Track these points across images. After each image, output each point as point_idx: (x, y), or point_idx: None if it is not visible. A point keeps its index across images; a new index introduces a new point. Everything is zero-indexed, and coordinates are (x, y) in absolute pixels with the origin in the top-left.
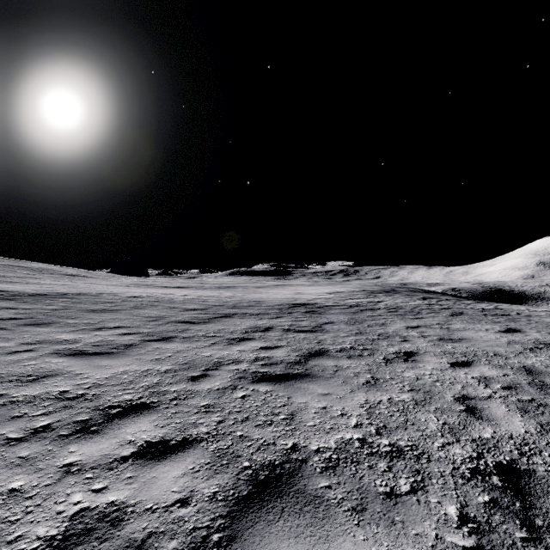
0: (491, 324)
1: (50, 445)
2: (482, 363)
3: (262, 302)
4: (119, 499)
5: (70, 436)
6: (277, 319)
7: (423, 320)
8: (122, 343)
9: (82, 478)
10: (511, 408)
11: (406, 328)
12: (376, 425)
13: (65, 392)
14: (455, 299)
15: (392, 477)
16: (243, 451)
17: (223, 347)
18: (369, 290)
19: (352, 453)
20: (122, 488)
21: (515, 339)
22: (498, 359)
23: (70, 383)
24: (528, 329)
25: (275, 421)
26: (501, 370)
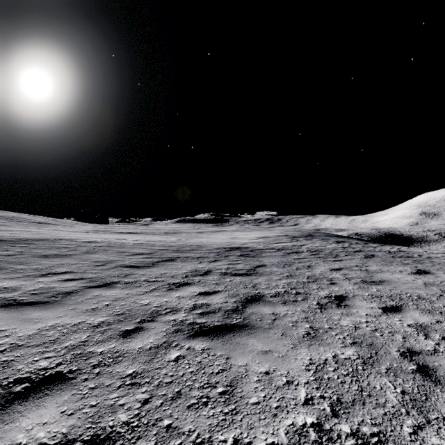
0: (402, 266)
1: None
2: (411, 307)
3: (202, 246)
4: None
5: None
6: (215, 262)
7: (343, 263)
8: (62, 290)
9: None
10: None
11: (330, 270)
12: (329, 399)
13: None
14: (362, 242)
15: None
16: None
17: (162, 293)
18: (292, 235)
19: None
20: None
21: (429, 281)
22: (423, 303)
23: None
24: (435, 270)
25: (212, 397)
26: (432, 316)
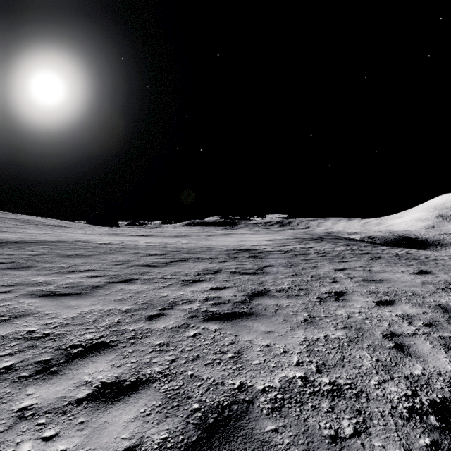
0: (406, 267)
1: (9, 387)
2: (403, 301)
3: (212, 248)
4: (68, 448)
5: (29, 378)
6: (225, 262)
7: (348, 264)
8: (90, 284)
9: (34, 424)
10: (435, 345)
11: (334, 270)
12: (316, 363)
13: (33, 331)
14: (372, 245)
15: (335, 418)
16: (193, 392)
17: (178, 288)
18: (301, 238)
19: (296, 392)
20: (73, 435)
21: (427, 280)
22: (416, 298)
23: (39, 323)
24: (437, 271)
25: (223, 359)
26: (420, 308)
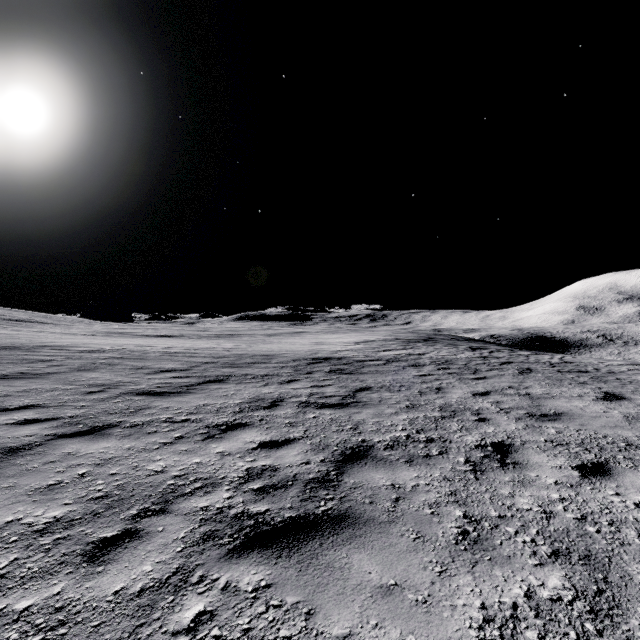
0: (579, 386)
1: None
2: (624, 465)
3: (272, 356)
4: None
5: None
6: (290, 384)
7: (489, 382)
8: (6, 444)
9: None
10: None
11: (472, 396)
12: None
13: None
14: (506, 349)
15: None
16: None
17: (193, 446)
18: (404, 339)
19: None
20: None
21: (630, 413)
22: None
23: None
24: (631, 394)
25: None
26: None
